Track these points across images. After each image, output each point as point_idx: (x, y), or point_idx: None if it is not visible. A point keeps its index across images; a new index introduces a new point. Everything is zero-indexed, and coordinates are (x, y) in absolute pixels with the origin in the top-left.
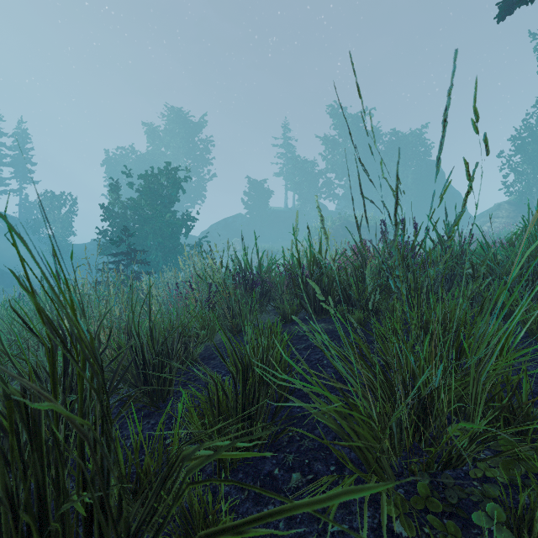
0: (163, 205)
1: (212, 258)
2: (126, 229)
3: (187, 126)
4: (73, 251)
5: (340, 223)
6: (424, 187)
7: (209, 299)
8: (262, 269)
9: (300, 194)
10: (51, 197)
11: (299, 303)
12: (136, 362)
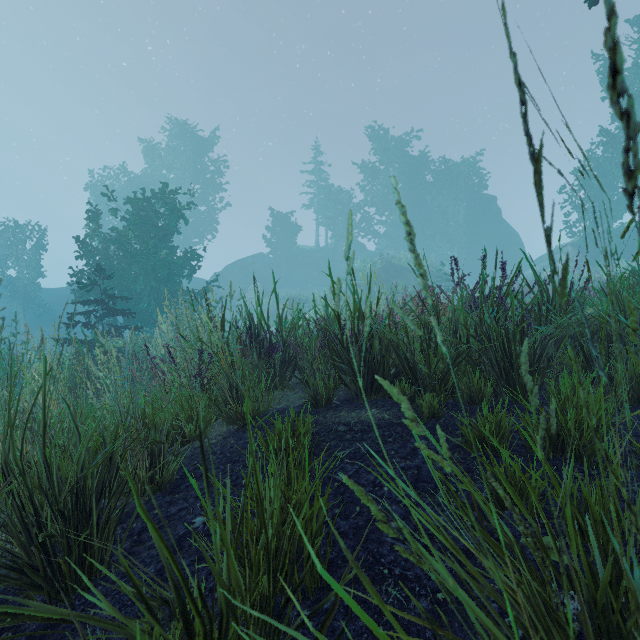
0: (158, 239)
1: (208, 310)
2: (101, 269)
3: (194, 143)
4: (44, 298)
5: (381, 265)
6: (477, 224)
7: (200, 374)
8: (285, 324)
9: (334, 230)
10: (13, 227)
11: (338, 376)
12: (24, 521)
